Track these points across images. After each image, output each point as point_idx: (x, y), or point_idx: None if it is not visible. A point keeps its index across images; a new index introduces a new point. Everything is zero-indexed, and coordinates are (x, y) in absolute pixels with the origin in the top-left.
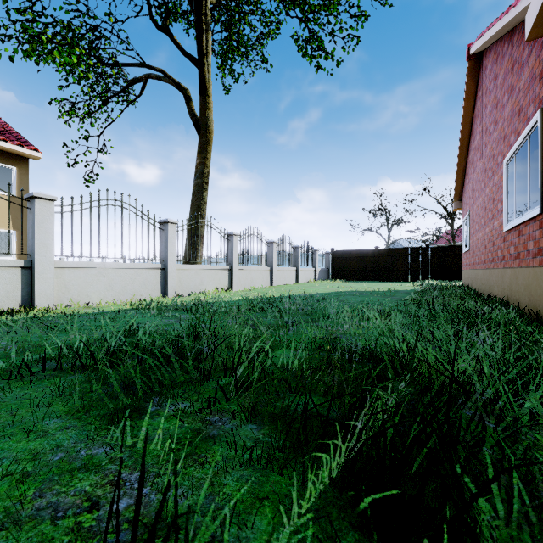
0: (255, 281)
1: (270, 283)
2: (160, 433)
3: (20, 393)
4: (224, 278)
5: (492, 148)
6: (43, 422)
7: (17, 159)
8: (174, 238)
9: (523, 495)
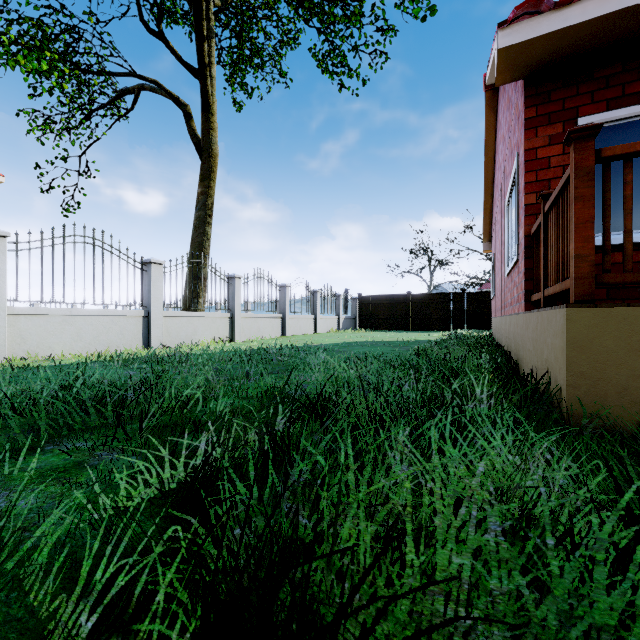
0: (263, 330)
1: (281, 333)
2: (35, 461)
3: None
4: (223, 327)
5: (502, 187)
6: None
7: None
8: (159, 281)
9: (276, 481)
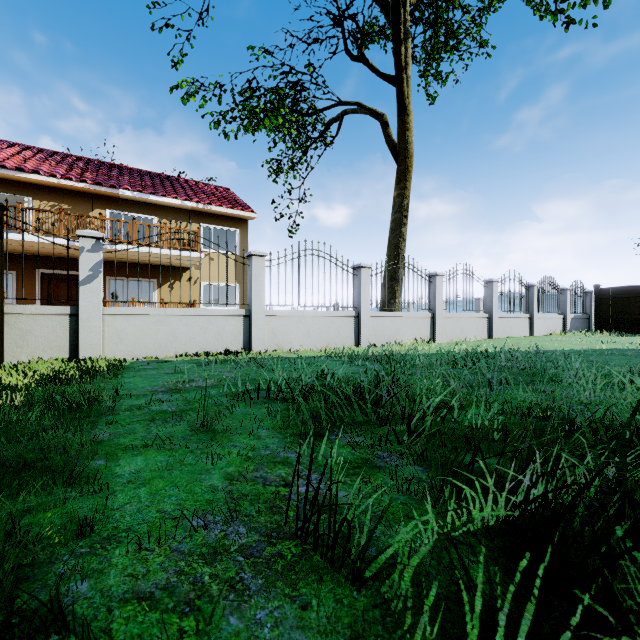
0: (466, 331)
1: (487, 335)
2: (335, 452)
3: (244, 410)
4: (424, 327)
5: None
6: (258, 431)
7: (239, 222)
8: (367, 284)
9: None
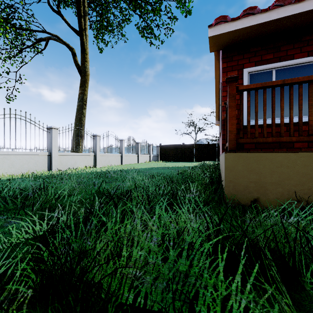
0: (111, 162)
1: (121, 163)
2: None
3: None
4: (90, 160)
5: None
6: None
7: None
8: (56, 137)
9: (83, 228)
